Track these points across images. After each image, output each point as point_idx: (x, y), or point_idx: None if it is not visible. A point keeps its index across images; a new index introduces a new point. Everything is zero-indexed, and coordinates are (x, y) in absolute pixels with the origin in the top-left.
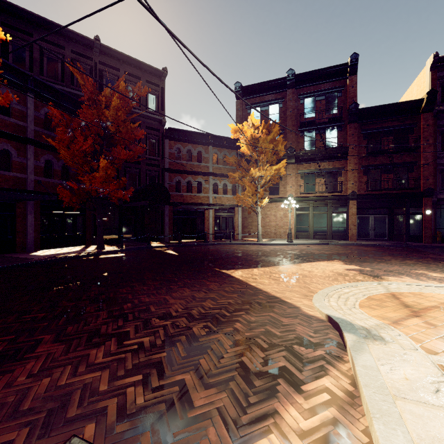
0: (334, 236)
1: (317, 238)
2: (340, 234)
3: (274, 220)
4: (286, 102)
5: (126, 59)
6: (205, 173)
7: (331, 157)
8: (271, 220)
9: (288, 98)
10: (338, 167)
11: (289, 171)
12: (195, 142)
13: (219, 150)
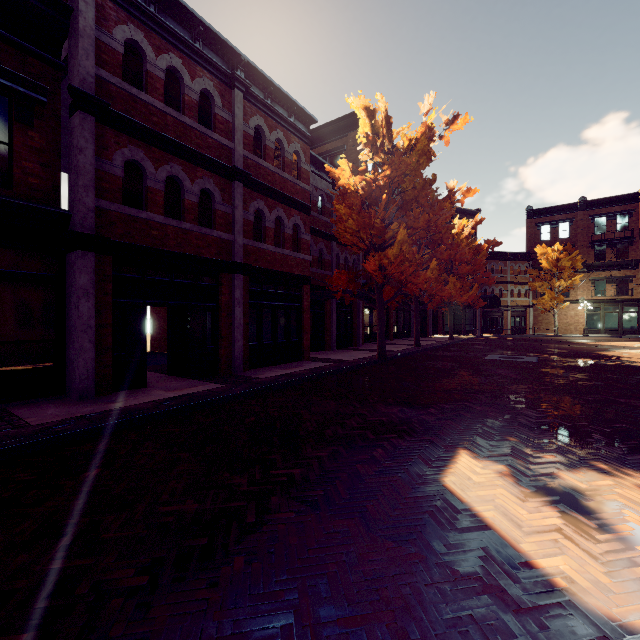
0: (624, 332)
1: (608, 333)
2: (631, 330)
3: (564, 318)
4: (577, 221)
5: (459, 210)
6: (504, 282)
7: (623, 268)
8: (561, 319)
9: (579, 218)
10: (629, 275)
11: (580, 278)
12: (497, 259)
13: (514, 263)
